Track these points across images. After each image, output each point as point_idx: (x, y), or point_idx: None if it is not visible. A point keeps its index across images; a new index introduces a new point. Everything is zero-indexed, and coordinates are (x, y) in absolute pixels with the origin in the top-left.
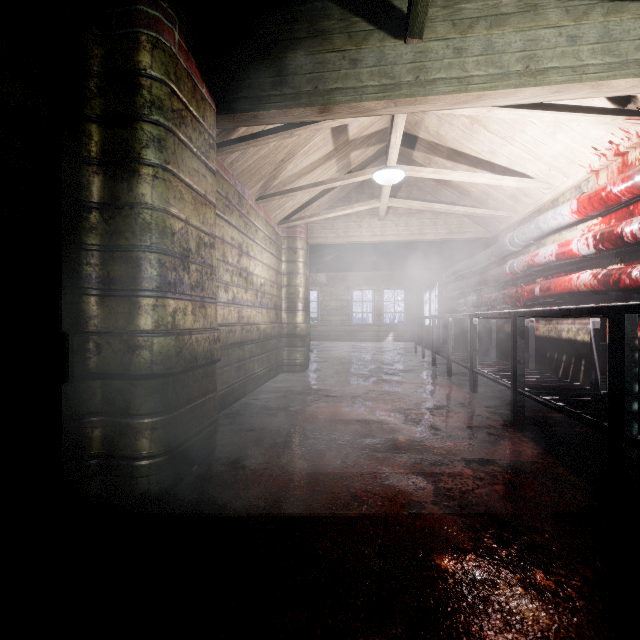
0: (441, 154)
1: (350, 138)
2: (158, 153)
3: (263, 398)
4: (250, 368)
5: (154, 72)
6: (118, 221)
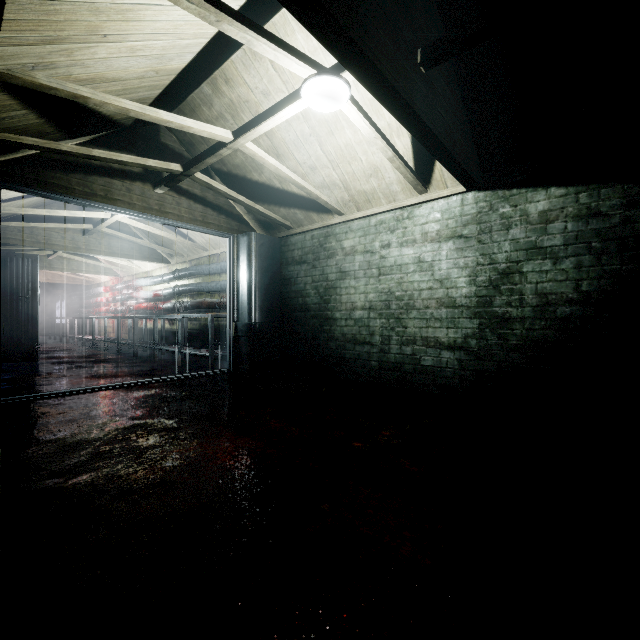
0: None
1: None
2: None
3: None
4: None
5: None
6: None
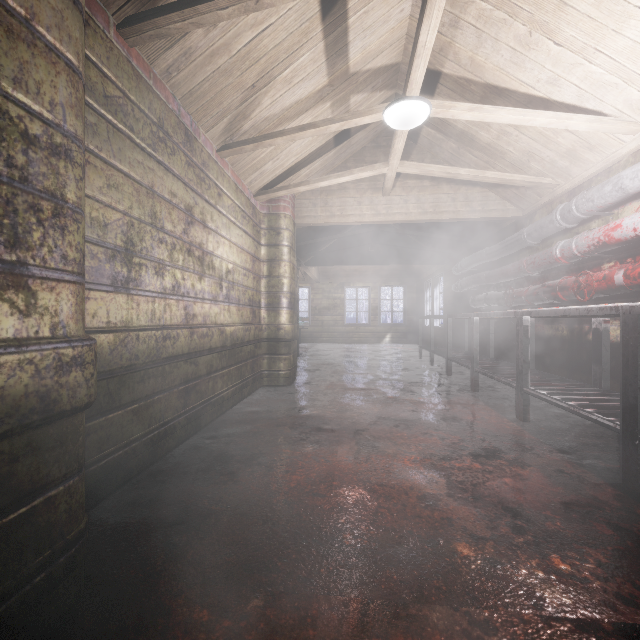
0: (472, 97)
1: (350, 69)
2: None
3: (224, 435)
4: (208, 389)
5: None
6: None
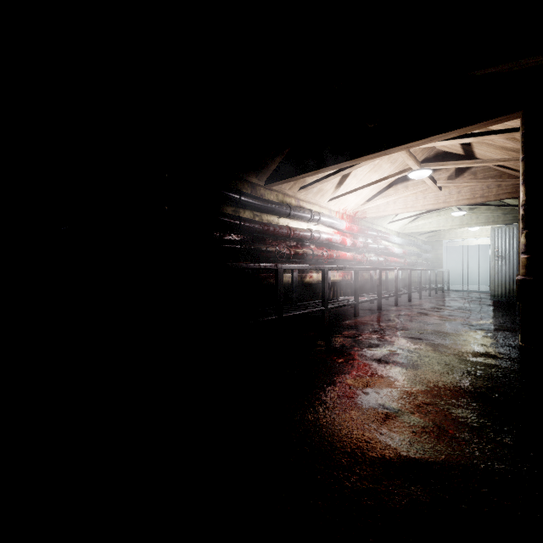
0: None
1: None
2: None
3: None
4: None
5: None
6: None
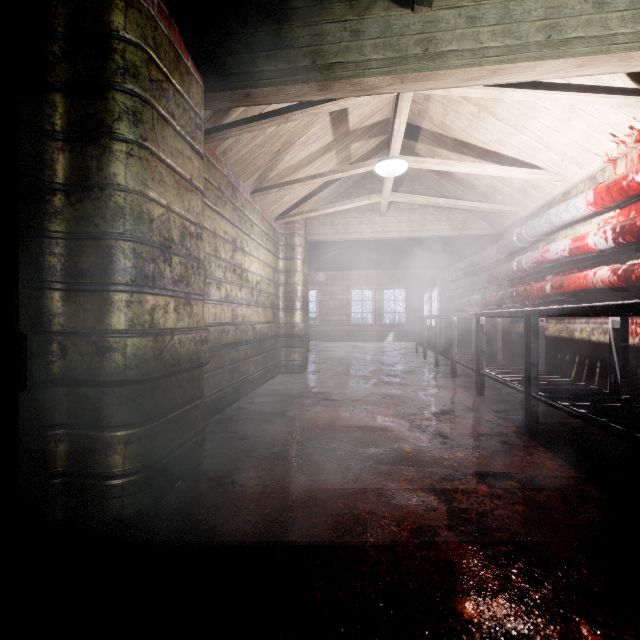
0: (446, 146)
1: (350, 128)
2: (133, 127)
3: (258, 402)
4: (245, 370)
5: (128, 34)
6: (86, 205)
